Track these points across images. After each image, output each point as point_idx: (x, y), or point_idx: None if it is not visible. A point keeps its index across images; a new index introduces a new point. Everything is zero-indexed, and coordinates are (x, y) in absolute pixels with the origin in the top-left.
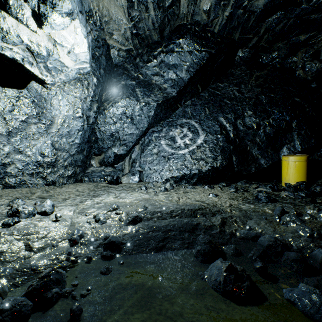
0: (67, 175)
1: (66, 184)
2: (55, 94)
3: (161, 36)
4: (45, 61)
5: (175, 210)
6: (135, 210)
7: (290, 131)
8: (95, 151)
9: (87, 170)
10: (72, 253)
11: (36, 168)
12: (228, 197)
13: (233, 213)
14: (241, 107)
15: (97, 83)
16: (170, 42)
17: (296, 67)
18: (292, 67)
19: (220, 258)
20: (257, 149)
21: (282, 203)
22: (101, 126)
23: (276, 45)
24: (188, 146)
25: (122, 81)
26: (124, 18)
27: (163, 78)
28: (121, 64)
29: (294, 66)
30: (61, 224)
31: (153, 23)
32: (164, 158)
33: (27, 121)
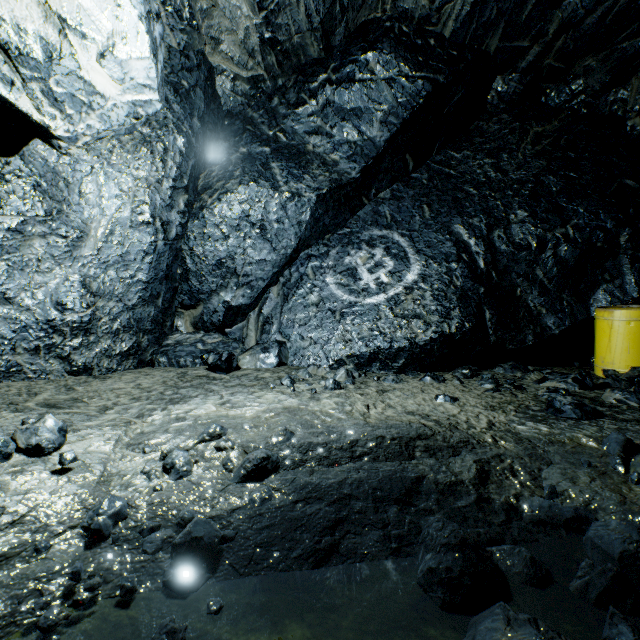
0: (118, 352)
1: (117, 371)
2: (89, 171)
3: (327, 47)
4: (44, 77)
5: (361, 439)
6: (263, 440)
7: (614, 253)
8: (184, 298)
9: (166, 341)
10: (86, 572)
11: (47, 336)
12: (481, 405)
13: (501, 447)
14: (503, 203)
15: (186, 148)
16: (347, 59)
17: (627, 112)
18: (615, 113)
19: (502, 606)
20: (539, 294)
21: (616, 421)
22: (196, 243)
23: (583, 62)
24: (385, 288)
25: (242, 147)
26: (244, 3)
27: (330, 139)
28: (239, 110)
29: (620, 109)
30: (73, 480)
31: (309, 15)
32: (332, 313)
33: (24, 230)
